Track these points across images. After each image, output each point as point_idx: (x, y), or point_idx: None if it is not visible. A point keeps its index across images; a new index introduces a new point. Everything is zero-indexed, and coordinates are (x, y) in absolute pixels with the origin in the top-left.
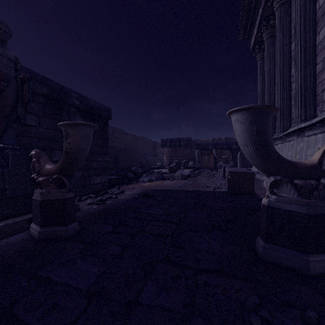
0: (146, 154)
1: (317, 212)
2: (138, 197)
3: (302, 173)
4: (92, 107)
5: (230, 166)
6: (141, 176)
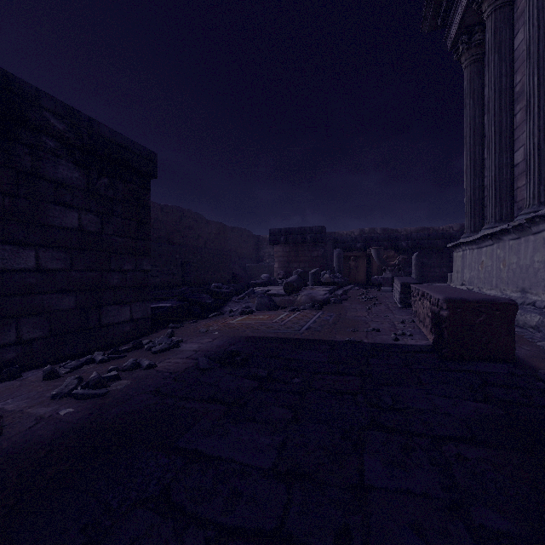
0: (243, 257)
1: None
2: (207, 365)
3: None
4: (105, 143)
5: (416, 282)
6: (229, 301)
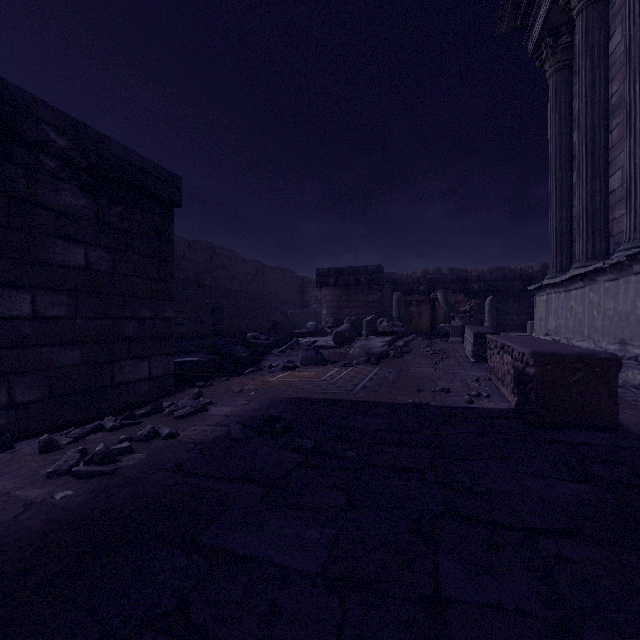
0: (285, 302)
1: None
2: (240, 434)
3: None
4: (118, 164)
5: (492, 332)
6: (269, 354)
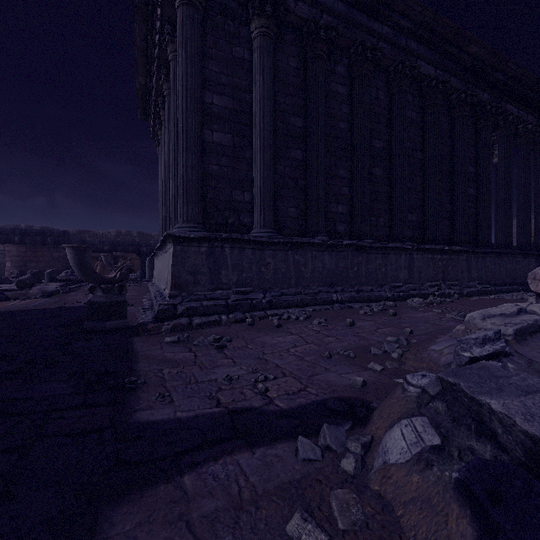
0: None
1: (112, 300)
2: None
3: (106, 282)
4: None
5: None
6: None
